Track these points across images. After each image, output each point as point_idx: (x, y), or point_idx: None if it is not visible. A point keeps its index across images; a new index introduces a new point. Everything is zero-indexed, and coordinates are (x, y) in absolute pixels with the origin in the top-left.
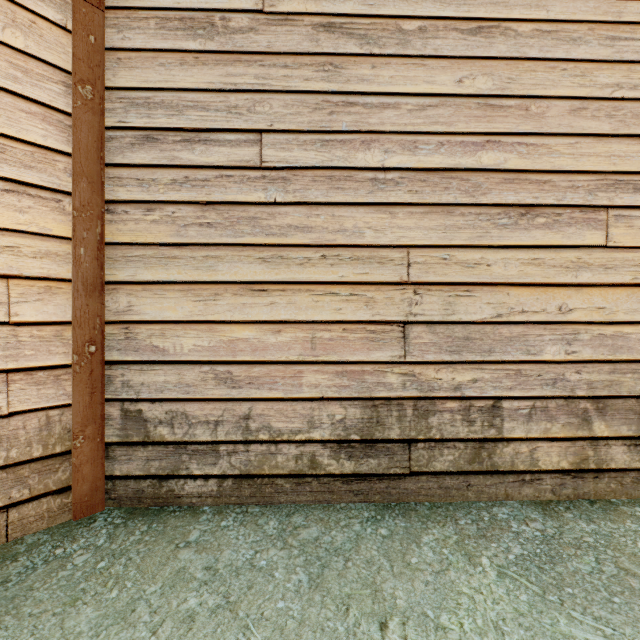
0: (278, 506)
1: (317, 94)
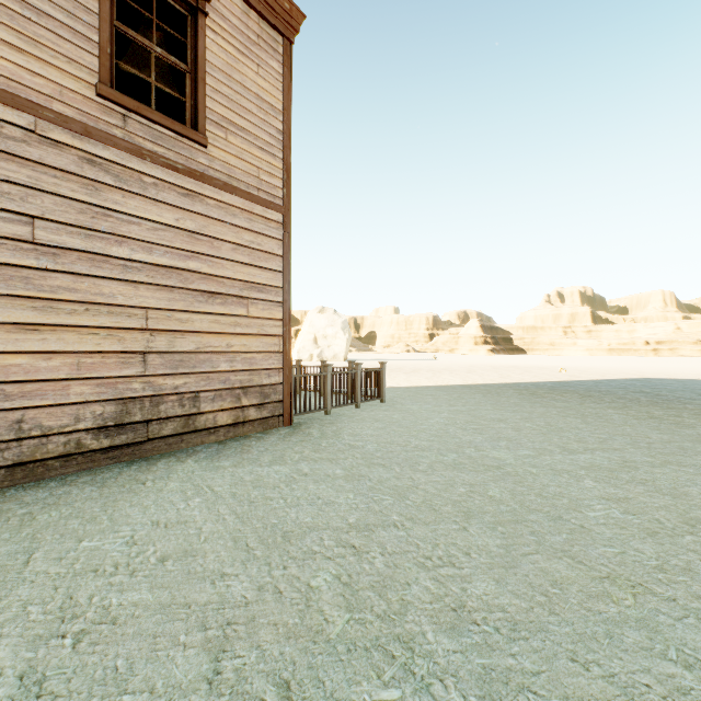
0: (50, 479)
1: (82, 203)
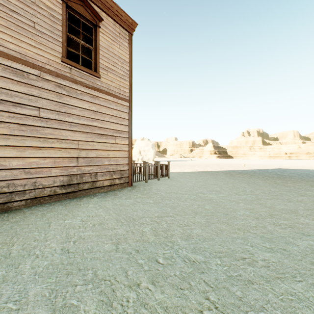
0: (45, 204)
1: (56, 102)
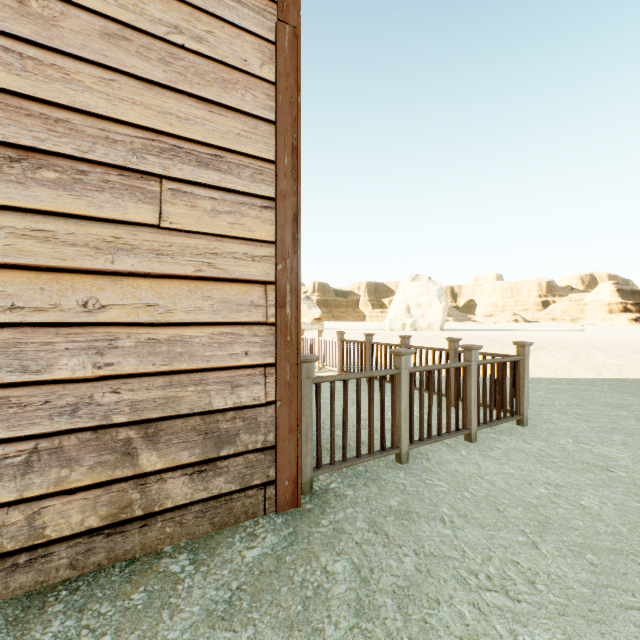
0: None
1: None
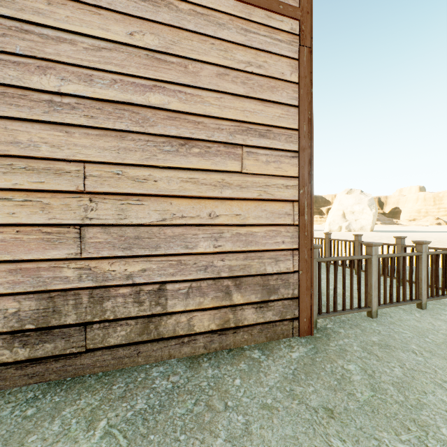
0: None
1: None
